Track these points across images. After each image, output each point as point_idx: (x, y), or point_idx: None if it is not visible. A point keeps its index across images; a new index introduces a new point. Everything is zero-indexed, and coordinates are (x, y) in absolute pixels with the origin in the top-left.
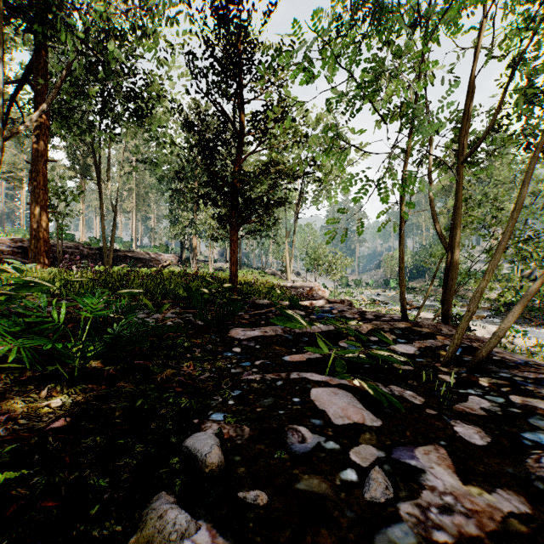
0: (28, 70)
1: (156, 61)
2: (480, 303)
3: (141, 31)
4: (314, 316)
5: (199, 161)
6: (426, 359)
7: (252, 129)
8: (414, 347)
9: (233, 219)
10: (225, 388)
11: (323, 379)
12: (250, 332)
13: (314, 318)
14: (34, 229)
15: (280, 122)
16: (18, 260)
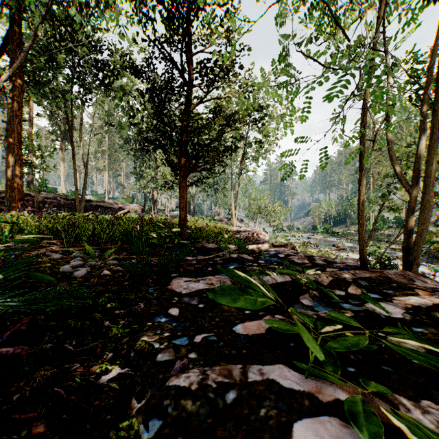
0: (5, 40)
1: (120, 36)
2: (396, 245)
3: (104, 4)
4: (261, 261)
5: (150, 111)
6: (426, 328)
7: (200, 77)
8: (398, 307)
9: (182, 166)
10: (134, 413)
11: (304, 387)
12: (193, 284)
13: (262, 263)
14: (10, 180)
15: (227, 72)
16: (2, 208)
